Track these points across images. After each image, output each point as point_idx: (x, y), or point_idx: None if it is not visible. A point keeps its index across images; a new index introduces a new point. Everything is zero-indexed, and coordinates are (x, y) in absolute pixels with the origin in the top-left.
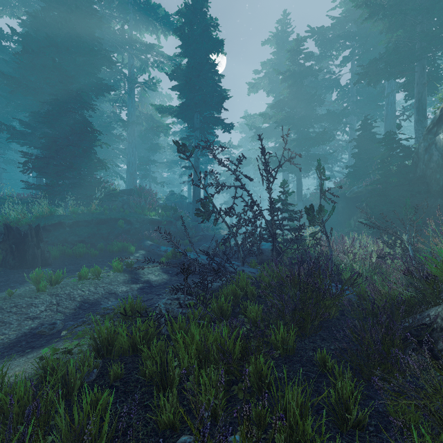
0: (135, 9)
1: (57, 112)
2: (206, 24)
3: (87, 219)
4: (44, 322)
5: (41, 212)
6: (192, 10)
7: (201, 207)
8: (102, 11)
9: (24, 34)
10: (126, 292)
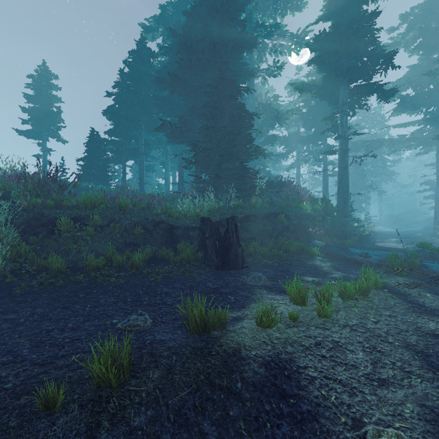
0: None
1: (214, 102)
2: None
3: (254, 213)
4: (424, 402)
5: (211, 205)
6: None
7: None
8: None
9: (181, 35)
10: None
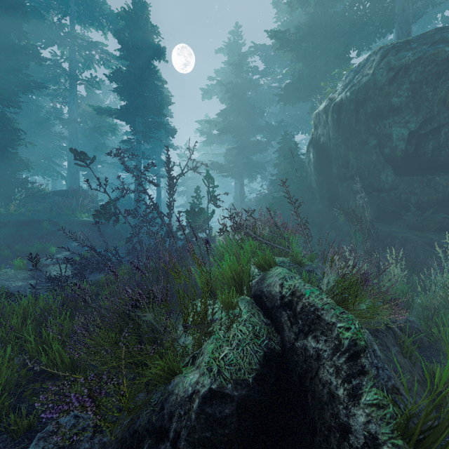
0: (78, 1)
1: None
2: (146, 31)
3: (3, 220)
4: None
5: None
6: (132, 15)
7: (101, 209)
8: (38, 0)
9: None
10: (20, 286)
